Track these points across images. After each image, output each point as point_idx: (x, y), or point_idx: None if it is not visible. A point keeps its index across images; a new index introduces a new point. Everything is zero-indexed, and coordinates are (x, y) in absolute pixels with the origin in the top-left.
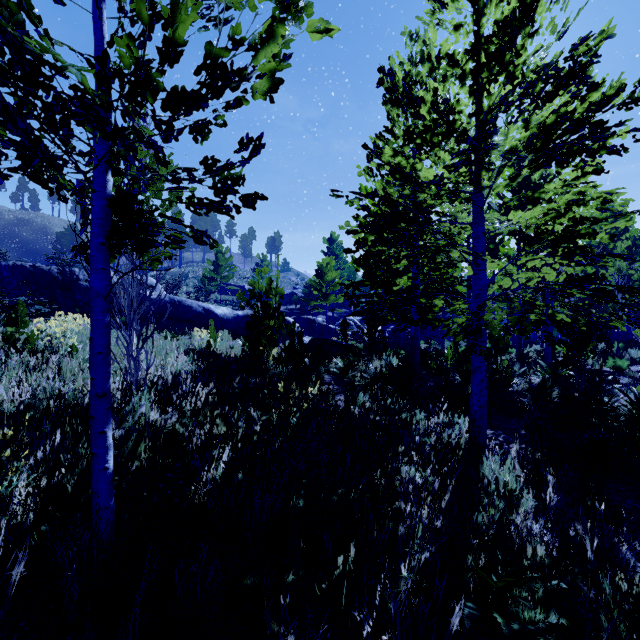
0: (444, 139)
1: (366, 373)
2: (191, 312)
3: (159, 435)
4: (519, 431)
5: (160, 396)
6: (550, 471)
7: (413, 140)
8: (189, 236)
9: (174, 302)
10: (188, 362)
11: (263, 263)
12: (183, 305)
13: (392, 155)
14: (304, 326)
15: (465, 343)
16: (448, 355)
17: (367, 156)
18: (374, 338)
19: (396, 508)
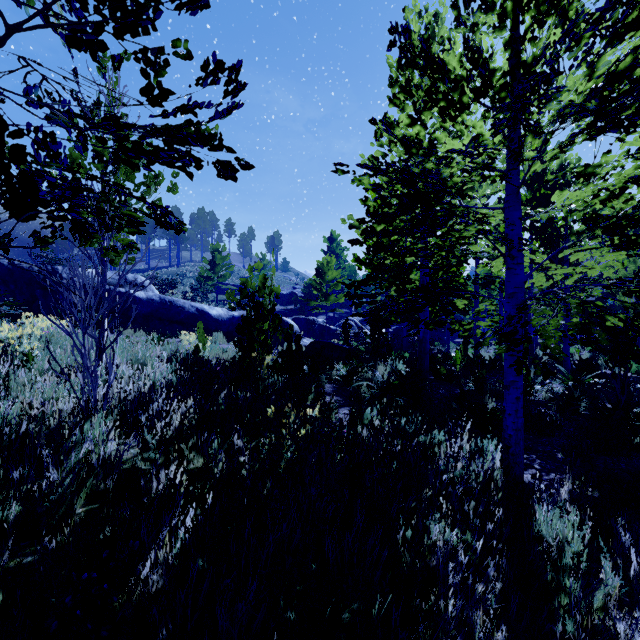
0: (477, 97)
1: (372, 381)
2: (183, 313)
3: (116, 472)
4: (555, 454)
5: (126, 417)
6: (619, 522)
7: (436, 102)
8: (147, 215)
9: (165, 302)
10: (168, 372)
11: (262, 262)
12: (175, 305)
13: (409, 123)
14: (304, 327)
15: (471, 345)
16: (456, 359)
17: (376, 132)
18: (378, 341)
19: (433, 605)
